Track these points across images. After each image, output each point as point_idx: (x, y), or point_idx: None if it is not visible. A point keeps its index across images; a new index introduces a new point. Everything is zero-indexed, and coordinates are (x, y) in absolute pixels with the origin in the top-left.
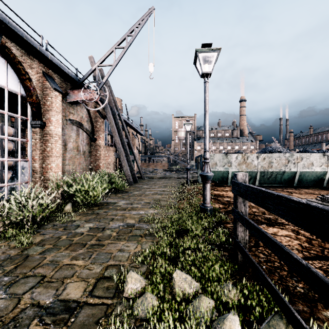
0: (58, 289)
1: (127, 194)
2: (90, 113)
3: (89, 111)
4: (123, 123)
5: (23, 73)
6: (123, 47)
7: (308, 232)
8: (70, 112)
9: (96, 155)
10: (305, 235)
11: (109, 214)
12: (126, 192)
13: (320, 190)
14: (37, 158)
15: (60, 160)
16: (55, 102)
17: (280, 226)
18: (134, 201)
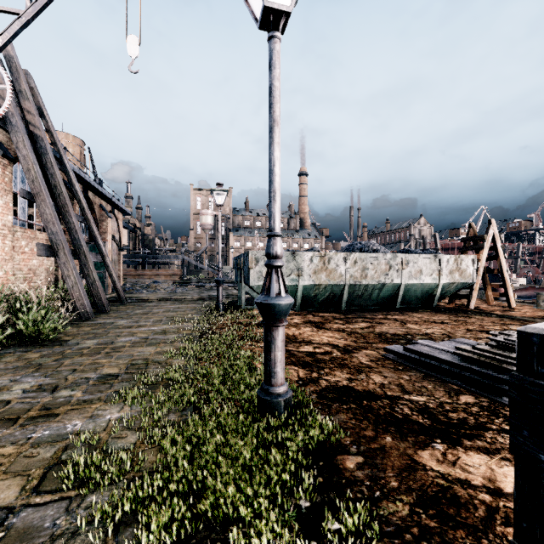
0: None
1: (61, 349)
2: None
3: None
4: (72, 179)
5: None
6: None
7: None
8: None
9: None
10: None
11: None
12: (60, 342)
13: (436, 314)
14: None
15: None
16: None
17: (474, 439)
18: (69, 374)
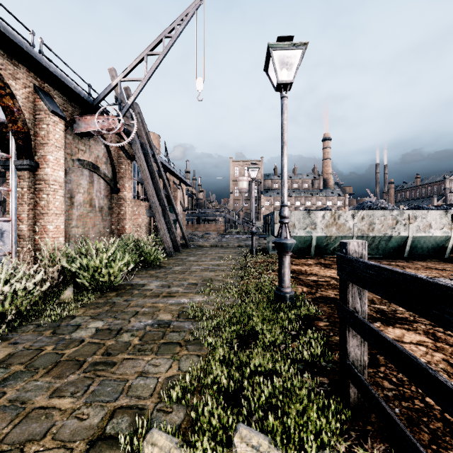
0: None
1: (164, 270)
2: (110, 151)
3: (109, 148)
4: (159, 166)
5: (1, 85)
6: (158, 52)
7: (451, 336)
8: (79, 149)
9: (119, 213)
10: (448, 342)
11: (132, 303)
12: (162, 267)
13: (442, 263)
14: (25, 217)
15: (62, 220)
16: (53, 131)
17: (403, 325)
18: (173, 281)
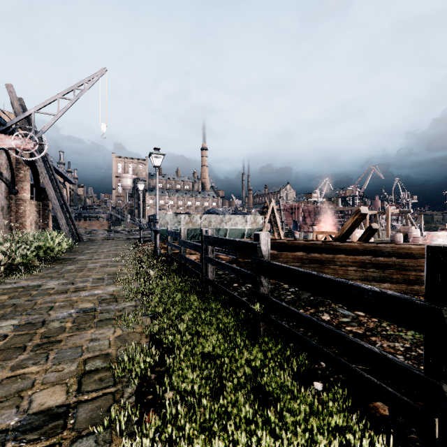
0: (89, 277)
1: (79, 252)
2: (10, 158)
3: (10, 156)
4: (52, 170)
5: None
6: (69, 98)
7: None
8: None
9: (18, 211)
10: None
11: (79, 262)
12: (75, 251)
13: None
14: None
15: None
16: None
17: (194, 254)
18: (93, 255)
